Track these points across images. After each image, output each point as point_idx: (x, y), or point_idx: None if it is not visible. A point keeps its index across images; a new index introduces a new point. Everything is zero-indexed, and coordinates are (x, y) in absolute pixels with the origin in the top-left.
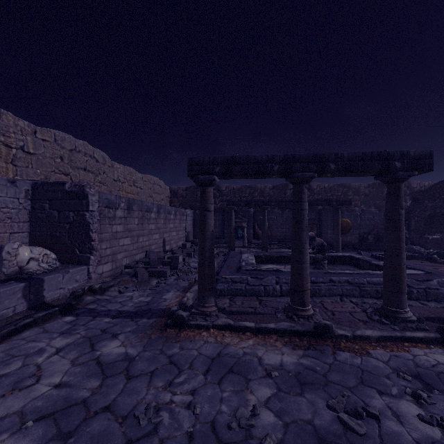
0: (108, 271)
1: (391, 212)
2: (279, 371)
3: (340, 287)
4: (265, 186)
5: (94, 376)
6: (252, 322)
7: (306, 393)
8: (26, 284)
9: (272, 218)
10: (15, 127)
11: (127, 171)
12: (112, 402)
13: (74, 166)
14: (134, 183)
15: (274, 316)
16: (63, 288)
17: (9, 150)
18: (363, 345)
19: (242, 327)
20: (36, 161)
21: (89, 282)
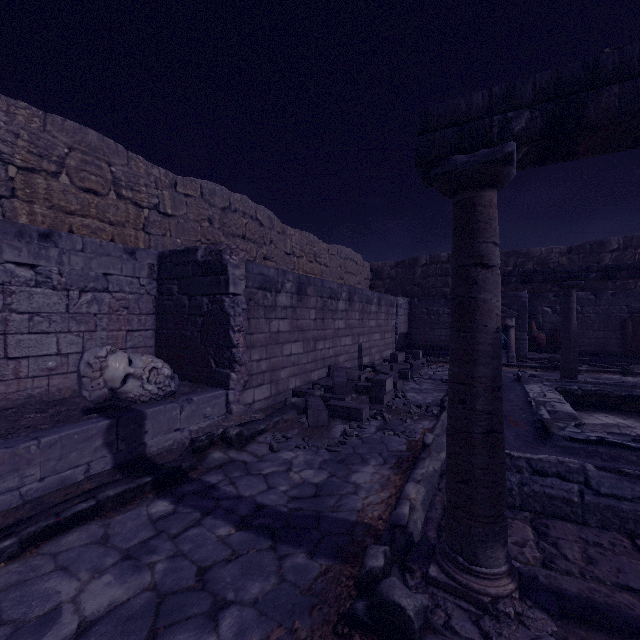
0: (263, 399)
1: None
2: None
3: None
4: (549, 250)
5: None
6: None
7: None
8: (112, 422)
9: None
10: (147, 177)
11: (305, 240)
12: None
13: (228, 232)
14: (316, 258)
15: None
16: (181, 430)
17: (139, 212)
18: None
19: None
20: (176, 226)
21: (228, 420)
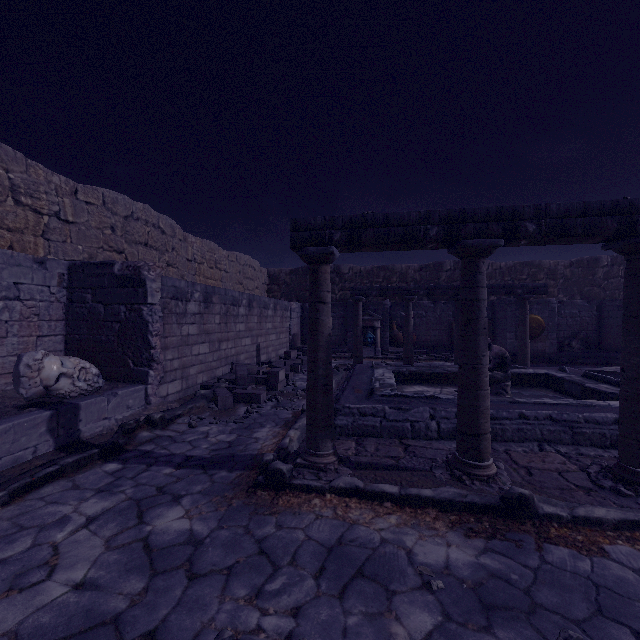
0: (176, 393)
1: (635, 304)
2: (444, 578)
3: (538, 427)
4: (408, 267)
5: (137, 571)
6: (393, 484)
7: (498, 628)
8: (53, 412)
9: (418, 314)
10: (47, 184)
11: (206, 247)
12: (161, 622)
13: (131, 239)
14: (217, 264)
15: (430, 473)
16: (108, 419)
17: (39, 218)
18: (591, 534)
19: (378, 492)
20: (77, 233)
21: (147, 409)
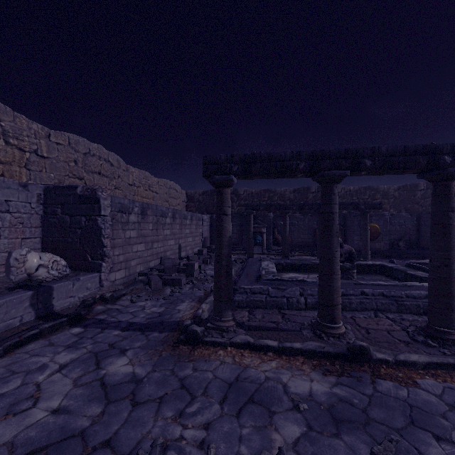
0: (121, 279)
1: (439, 215)
2: (308, 403)
3: (374, 301)
4: (285, 190)
5: (96, 400)
6: (274, 340)
7: (344, 434)
8: (34, 292)
9: (293, 223)
10: (29, 130)
11: (142, 175)
12: (114, 435)
13: (88, 170)
14: (150, 187)
15: (299, 333)
16: (73, 297)
17: (22, 154)
18: (408, 372)
19: (263, 346)
20: (50, 165)
21: (101, 290)
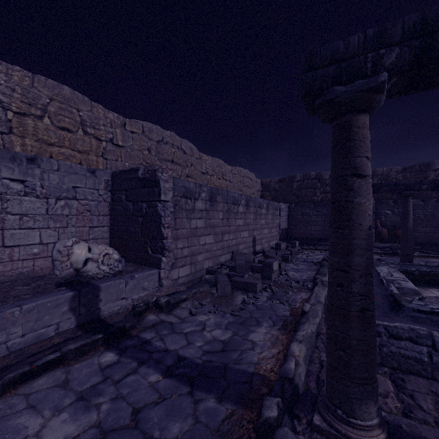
0: (185, 276)
1: None
2: None
3: None
4: (389, 170)
5: None
6: None
7: None
8: (75, 293)
9: None
10: (105, 119)
11: (215, 163)
12: None
13: (161, 158)
14: (223, 176)
15: None
16: (126, 299)
17: (99, 143)
18: None
19: None
20: (125, 154)
21: (160, 291)
